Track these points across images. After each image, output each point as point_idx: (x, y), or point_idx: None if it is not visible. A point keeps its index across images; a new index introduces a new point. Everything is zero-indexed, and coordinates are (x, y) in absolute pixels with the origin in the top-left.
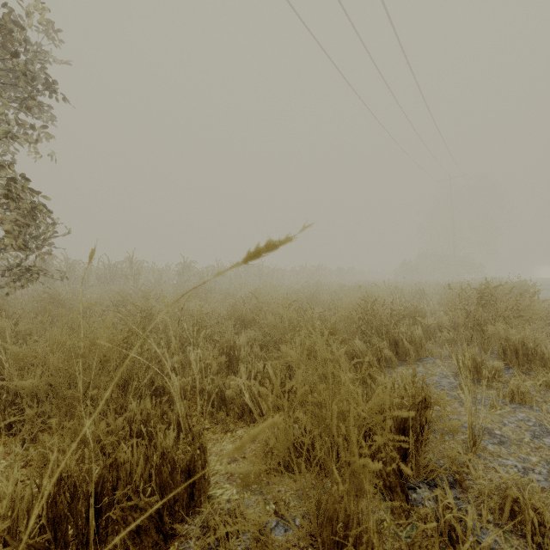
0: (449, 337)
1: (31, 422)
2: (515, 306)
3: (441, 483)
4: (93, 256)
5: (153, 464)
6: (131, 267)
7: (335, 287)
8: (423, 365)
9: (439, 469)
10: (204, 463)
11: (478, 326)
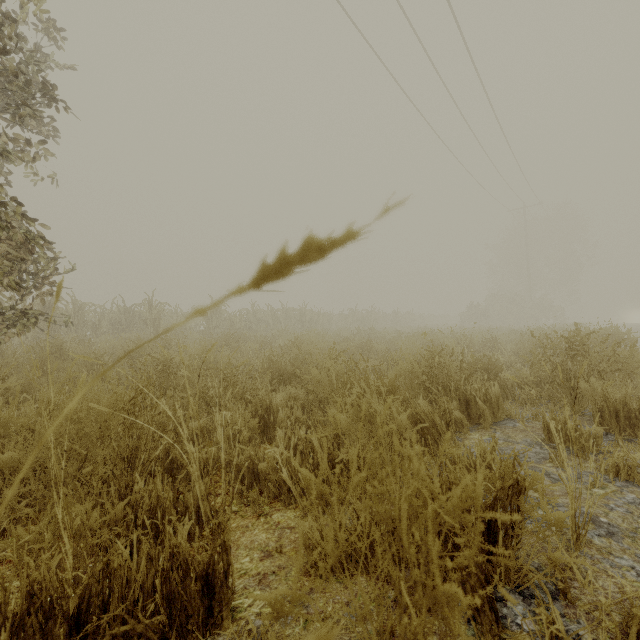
0: (531, 395)
1: (13, 505)
2: (612, 357)
3: (540, 595)
4: (59, 291)
5: (159, 569)
6: (151, 311)
7: (391, 334)
8: (501, 430)
9: (537, 575)
10: (227, 567)
11: (566, 381)
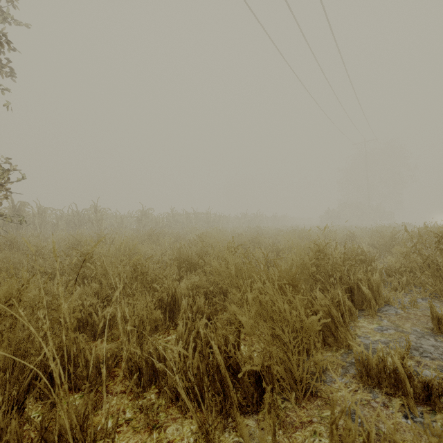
0: (401, 282)
1: None
2: None
3: None
4: None
5: None
6: (96, 214)
7: (273, 231)
8: (386, 317)
9: None
10: None
11: (436, 271)
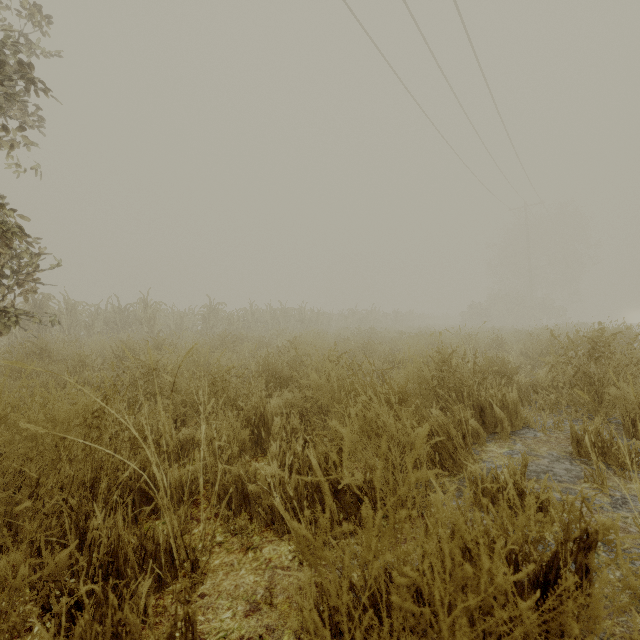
0: (549, 400)
1: None
2: None
3: None
4: None
5: None
6: (146, 310)
7: (392, 334)
8: (521, 441)
9: None
10: None
11: (590, 386)
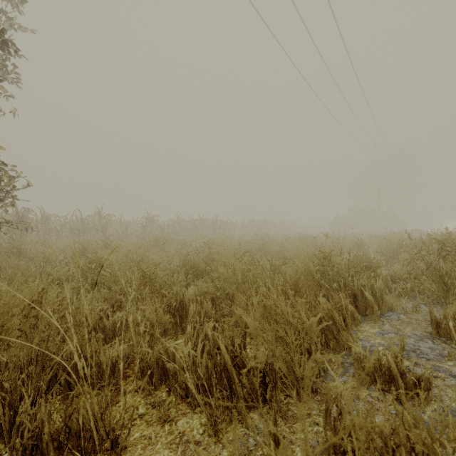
0: (406, 288)
1: None
2: None
3: None
4: None
5: None
6: (100, 220)
7: (280, 238)
8: (388, 322)
9: None
10: None
11: (439, 277)
